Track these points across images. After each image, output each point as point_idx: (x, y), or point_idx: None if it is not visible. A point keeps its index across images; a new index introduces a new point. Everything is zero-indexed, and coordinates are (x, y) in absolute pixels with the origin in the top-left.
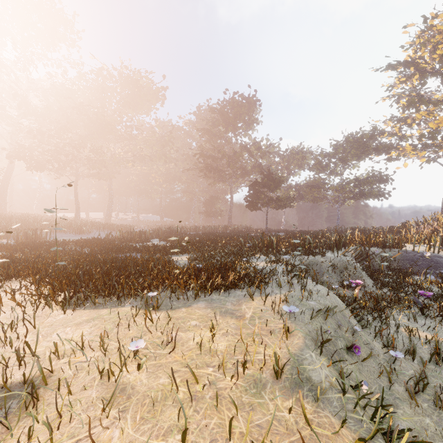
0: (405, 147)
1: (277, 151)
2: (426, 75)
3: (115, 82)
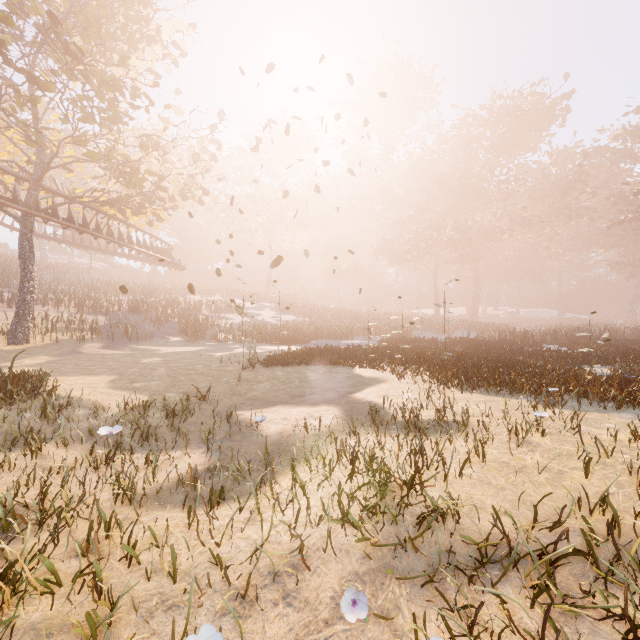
0: None
1: None
2: None
3: (484, 125)
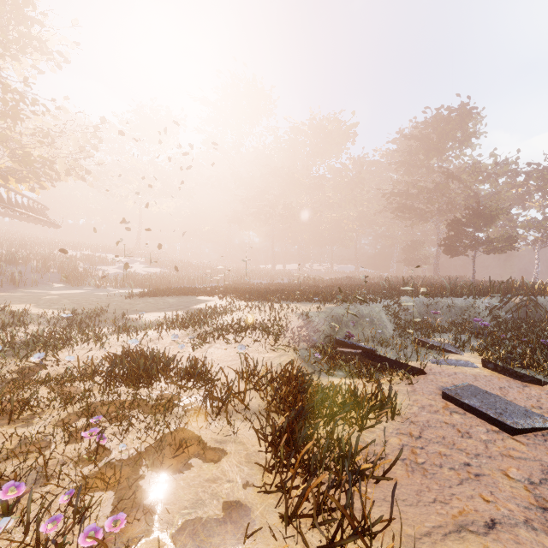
0: None
1: (514, 169)
2: None
3: (305, 135)
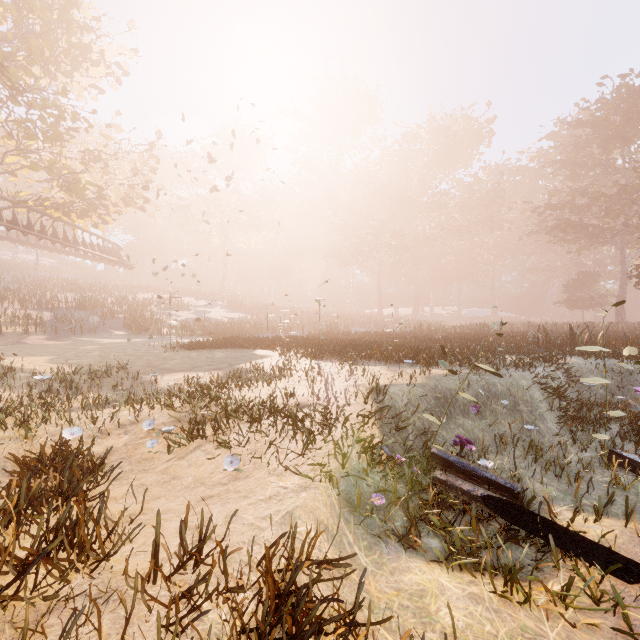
0: None
1: None
2: None
3: (421, 142)
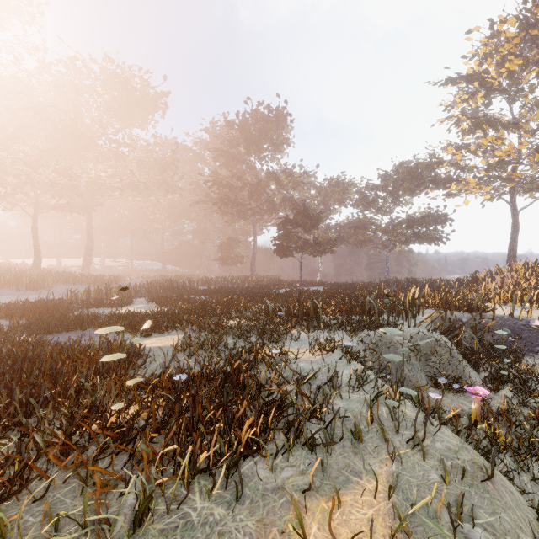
0: (468, 180)
1: (313, 182)
2: (492, 93)
3: (95, 79)
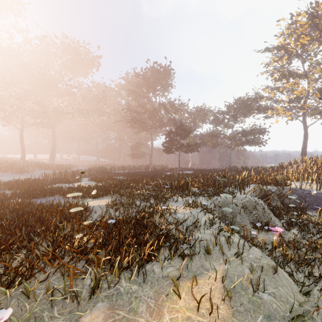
0: (278, 108)
1: (187, 109)
2: (292, 57)
3: (57, 48)
